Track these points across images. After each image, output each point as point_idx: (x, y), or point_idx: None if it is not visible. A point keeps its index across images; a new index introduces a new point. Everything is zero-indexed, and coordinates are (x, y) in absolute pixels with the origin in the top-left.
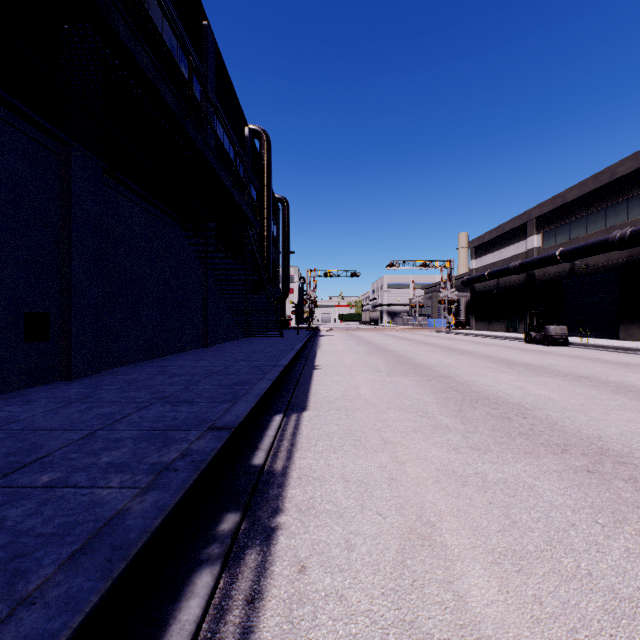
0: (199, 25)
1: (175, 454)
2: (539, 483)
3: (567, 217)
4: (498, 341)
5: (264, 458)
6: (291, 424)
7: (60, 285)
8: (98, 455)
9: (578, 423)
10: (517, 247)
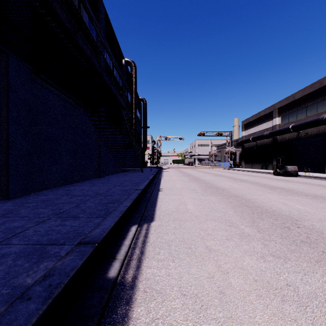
0: None
1: (40, 273)
2: None
3: (295, 107)
4: (258, 174)
5: (118, 269)
6: (142, 233)
7: (1, 141)
8: None
9: None
10: (267, 124)
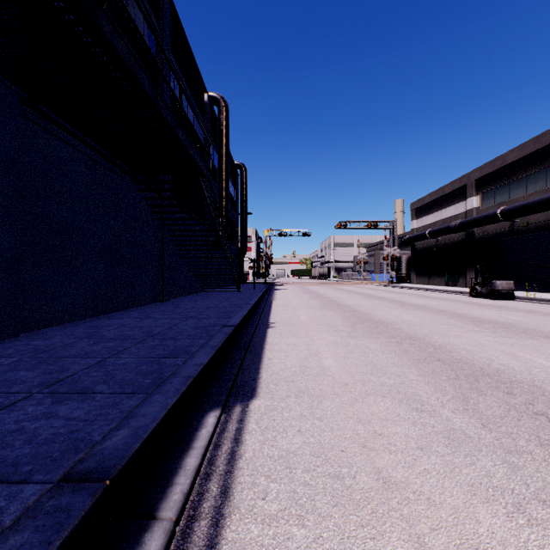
0: None
1: None
2: None
3: (507, 178)
4: (443, 295)
5: None
6: (230, 430)
7: None
8: None
9: None
10: (456, 208)
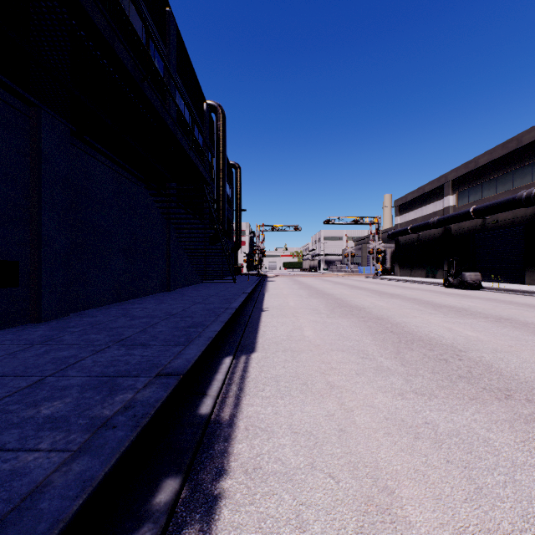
0: (162, 11)
1: (118, 405)
2: (493, 435)
3: (479, 179)
4: (420, 285)
5: (211, 406)
6: (240, 366)
7: (30, 235)
8: (39, 407)
9: (512, 365)
10: (435, 205)
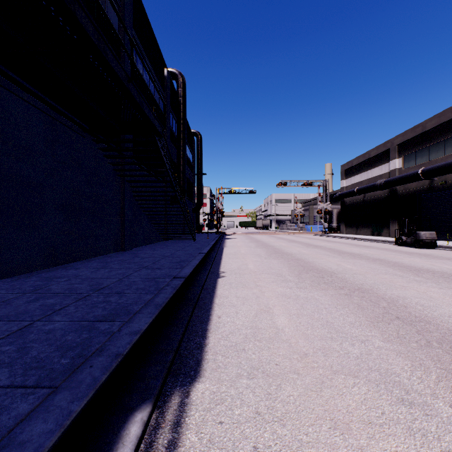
0: None
1: None
2: None
3: (426, 142)
4: (371, 243)
5: None
6: (159, 446)
7: None
8: None
9: None
10: (381, 169)
